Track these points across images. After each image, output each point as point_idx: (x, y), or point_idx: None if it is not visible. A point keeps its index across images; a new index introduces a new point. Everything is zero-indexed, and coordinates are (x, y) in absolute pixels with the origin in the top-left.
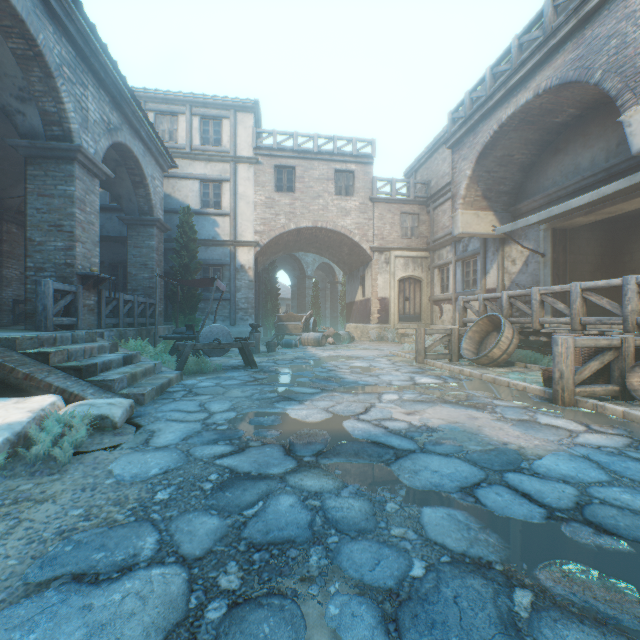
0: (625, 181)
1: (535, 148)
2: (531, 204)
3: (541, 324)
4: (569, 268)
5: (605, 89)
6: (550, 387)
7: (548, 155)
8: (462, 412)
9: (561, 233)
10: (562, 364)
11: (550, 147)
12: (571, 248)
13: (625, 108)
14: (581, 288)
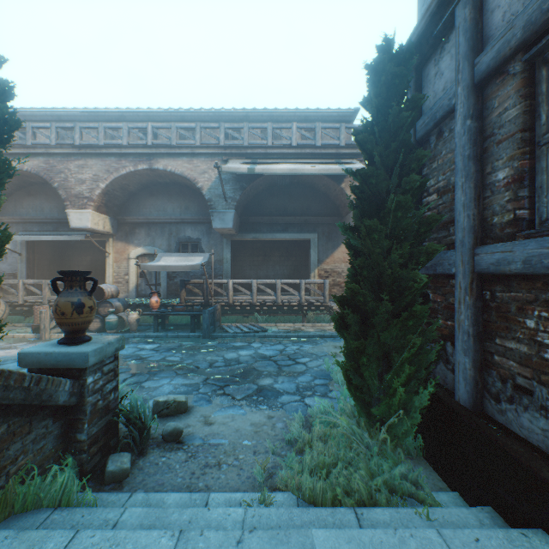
0: (69, 237)
1: (16, 187)
2: (12, 219)
3: (26, 300)
4: (37, 262)
5: (60, 194)
6: (37, 333)
7: (25, 193)
8: (1, 352)
9: (33, 242)
10: (46, 322)
11: (26, 189)
12: (38, 250)
13: (69, 207)
14: (49, 282)
